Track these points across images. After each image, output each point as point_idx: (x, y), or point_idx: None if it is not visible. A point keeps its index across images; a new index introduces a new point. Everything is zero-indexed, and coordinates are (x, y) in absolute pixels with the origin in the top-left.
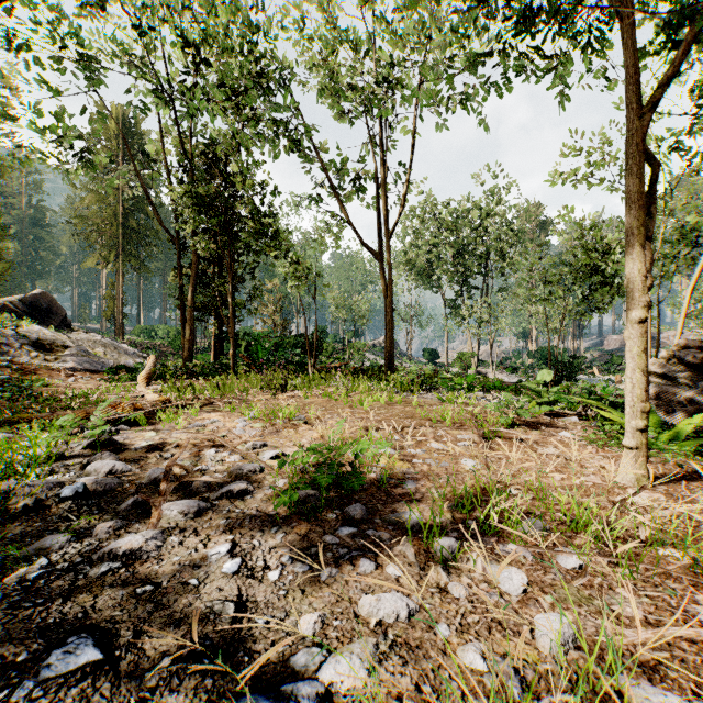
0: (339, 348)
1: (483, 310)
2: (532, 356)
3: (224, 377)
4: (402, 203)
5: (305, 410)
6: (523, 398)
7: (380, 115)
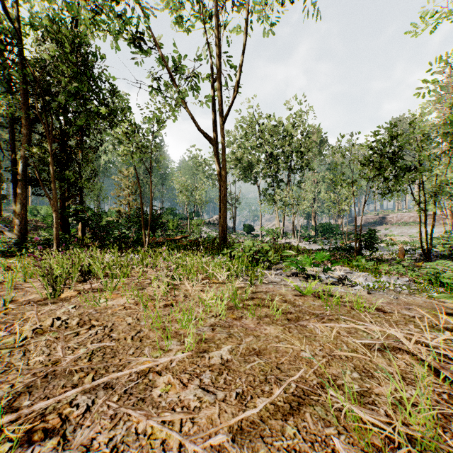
0: (184, 224)
1: (290, 195)
2: (314, 229)
3: (0, 261)
4: (235, 88)
5: (56, 353)
6: (448, 299)
7: (215, 0)
